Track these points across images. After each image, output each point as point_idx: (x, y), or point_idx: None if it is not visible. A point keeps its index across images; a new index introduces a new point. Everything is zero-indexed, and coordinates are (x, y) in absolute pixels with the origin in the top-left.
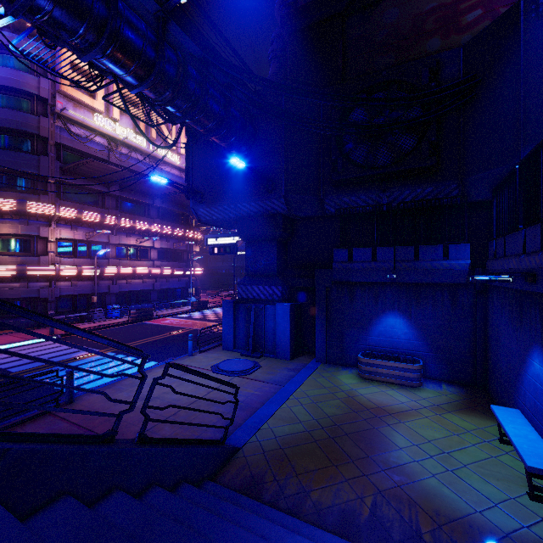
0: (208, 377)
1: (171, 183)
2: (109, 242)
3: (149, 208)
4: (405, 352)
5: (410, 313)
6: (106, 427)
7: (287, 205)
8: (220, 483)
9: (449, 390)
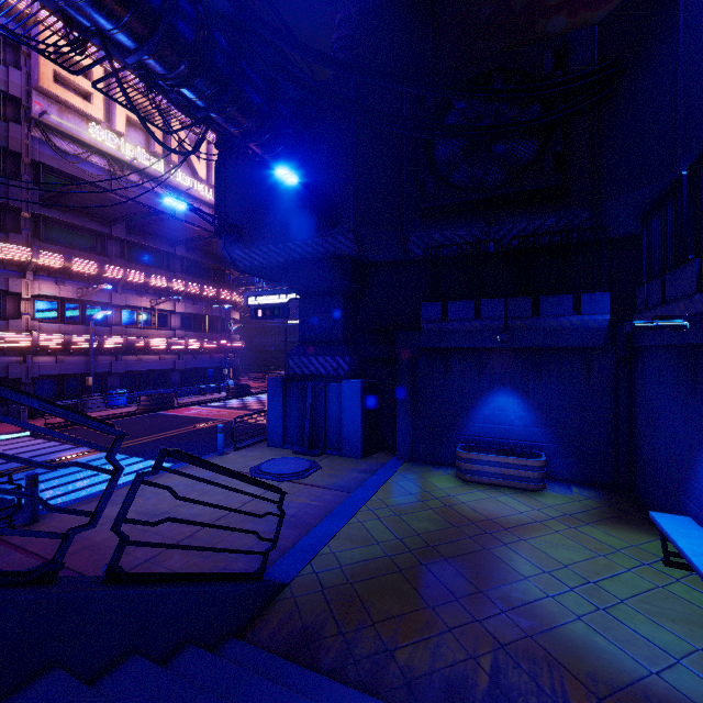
0: (234, 475)
1: (193, 210)
2: (111, 302)
3: (169, 258)
4: (521, 444)
5: (527, 390)
6: (82, 557)
7: (357, 244)
8: (252, 641)
9: (582, 494)
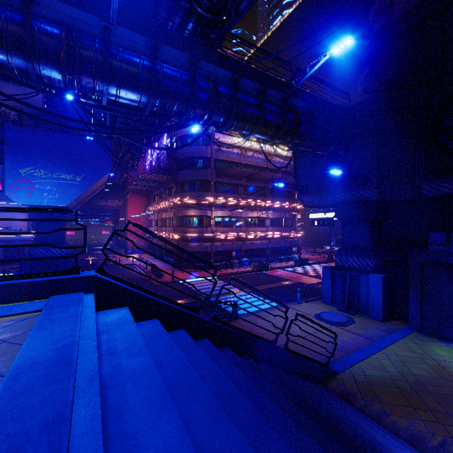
0: (318, 325)
1: (286, 185)
2: (241, 216)
3: (265, 189)
4: None
5: None
6: None
7: (379, 194)
8: (325, 387)
9: None
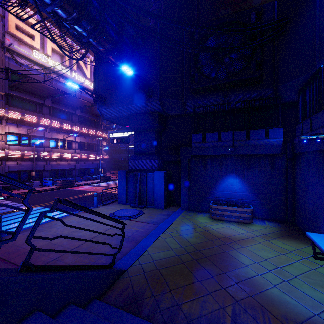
0: (97, 214)
1: (82, 89)
2: (44, 136)
3: (72, 116)
4: (240, 201)
5: (243, 175)
6: (21, 258)
7: (161, 105)
8: (106, 300)
9: (270, 225)
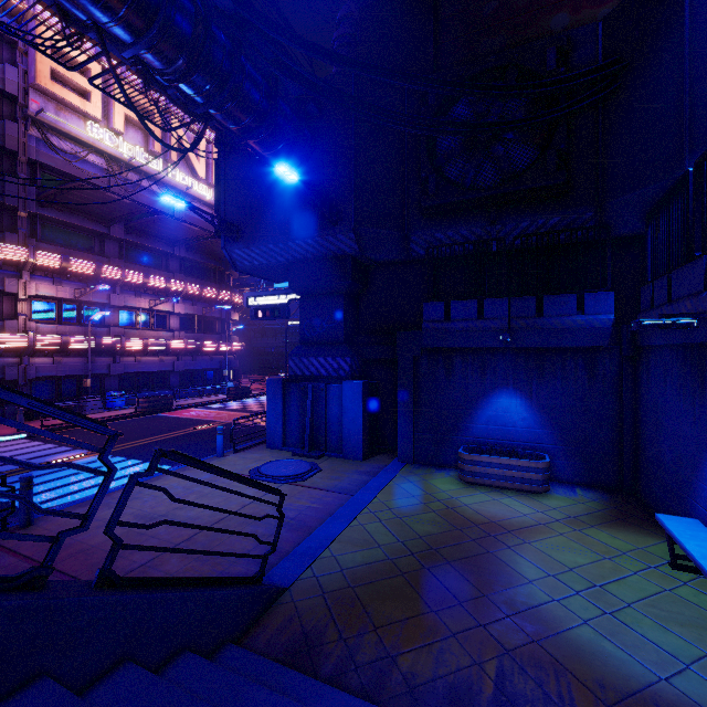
0: (233, 477)
1: (192, 209)
2: (109, 303)
3: (168, 258)
4: (524, 445)
5: (530, 390)
6: (77, 561)
7: (358, 243)
8: (251, 647)
9: (586, 497)
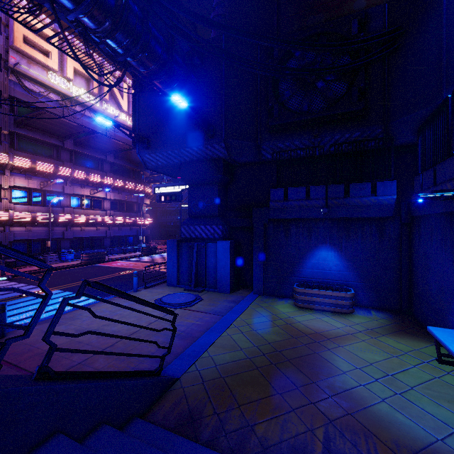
0: (139, 301)
1: (117, 126)
2: (63, 191)
3: (103, 163)
4: (337, 282)
5: (341, 246)
6: (34, 361)
7: (227, 149)
8: (152, 420)
9: (378, 316)
